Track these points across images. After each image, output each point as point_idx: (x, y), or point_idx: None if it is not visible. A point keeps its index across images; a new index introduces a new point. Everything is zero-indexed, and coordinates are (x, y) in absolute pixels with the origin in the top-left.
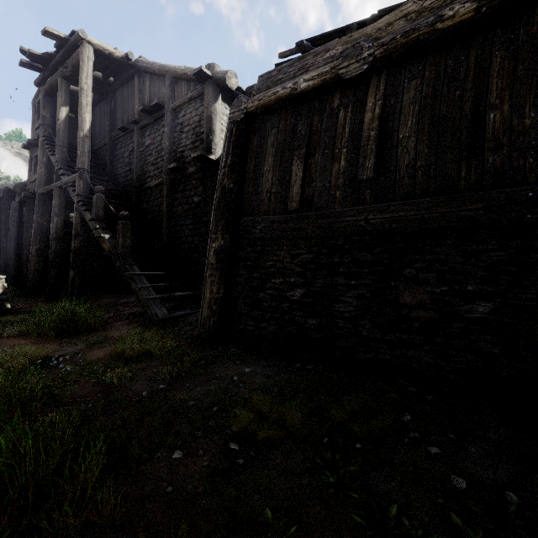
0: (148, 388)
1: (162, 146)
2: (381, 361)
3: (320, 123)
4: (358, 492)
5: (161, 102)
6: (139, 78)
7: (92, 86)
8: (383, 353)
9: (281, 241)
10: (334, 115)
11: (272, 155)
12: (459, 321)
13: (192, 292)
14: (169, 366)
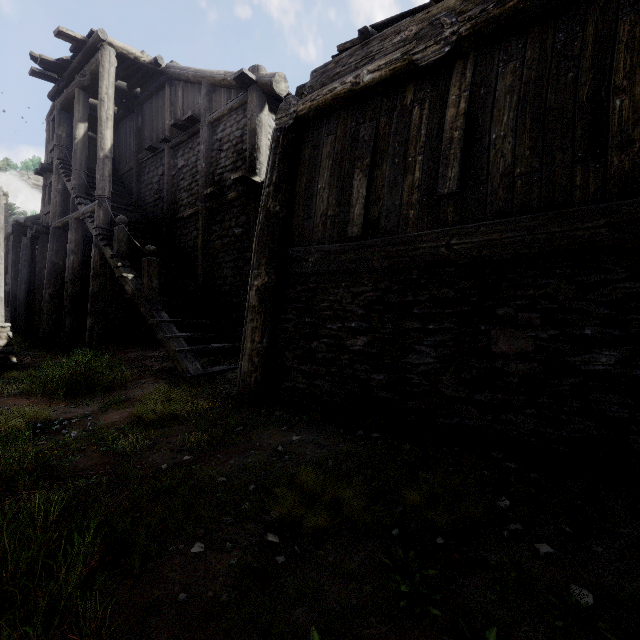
0: (169, 460)
1: (197, 168)
2: (467, 427)
3: (389, 125)
4: (440, 606)
5: (196, 115)
6: (170, 87)
7: (116, 98)
8: (471, 418)
9: (339, 276)
10: (407, 114)
11: (328, 168)
12: (573, 375)
13: (232, 344)
14: (197, 433)
